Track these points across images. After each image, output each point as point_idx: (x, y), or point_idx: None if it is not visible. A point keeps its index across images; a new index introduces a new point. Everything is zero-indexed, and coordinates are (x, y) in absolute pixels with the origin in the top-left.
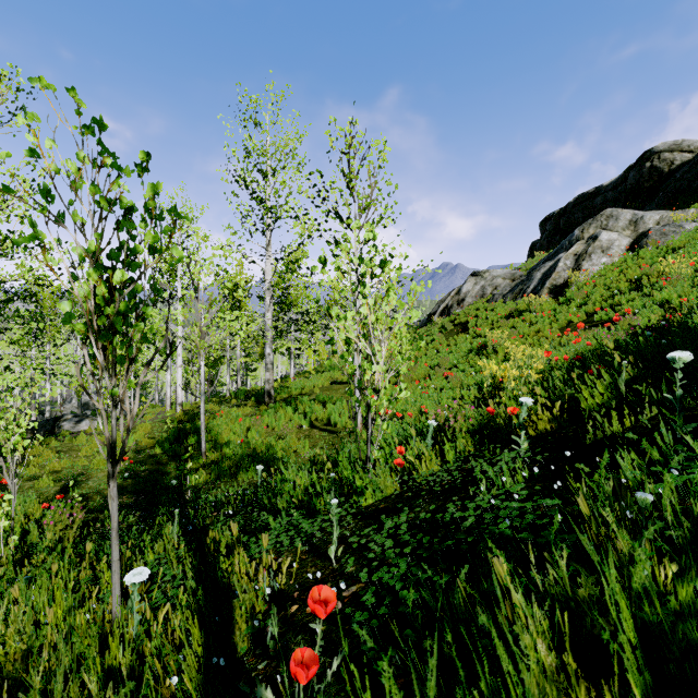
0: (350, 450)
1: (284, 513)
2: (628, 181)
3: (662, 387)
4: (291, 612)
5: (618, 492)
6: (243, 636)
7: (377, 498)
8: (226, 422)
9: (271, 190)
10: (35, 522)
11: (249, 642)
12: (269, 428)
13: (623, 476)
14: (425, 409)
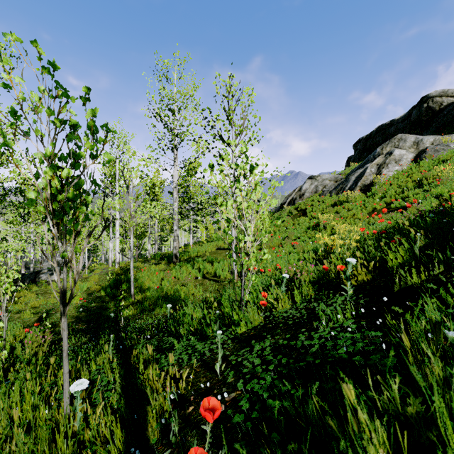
0: (230, 294)
1: (184, 338)
2: (412, 116)
3: (447, 252)
4: (189, 412)
5: (434, 331)
6: (154, 430)
7: (248, 328)
8: (147, 275)
9: (177, 122)
10: (20, 341)
11: (158, 434)
12: (176, 278)
13: (427, 315)
14: (279, 266)
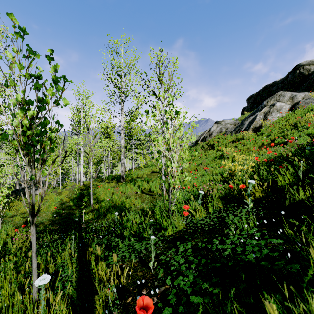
0: (160, 206)
1: (126, 239)
2: (288, 79)
3: None
4: (128, 302)
5: None
6: None
7: (174, 231)
8: (102, 190)
9: (123, 83)
10: (11, 238)
11: None
12: (122, 193)
13: None
14: (195, 185)
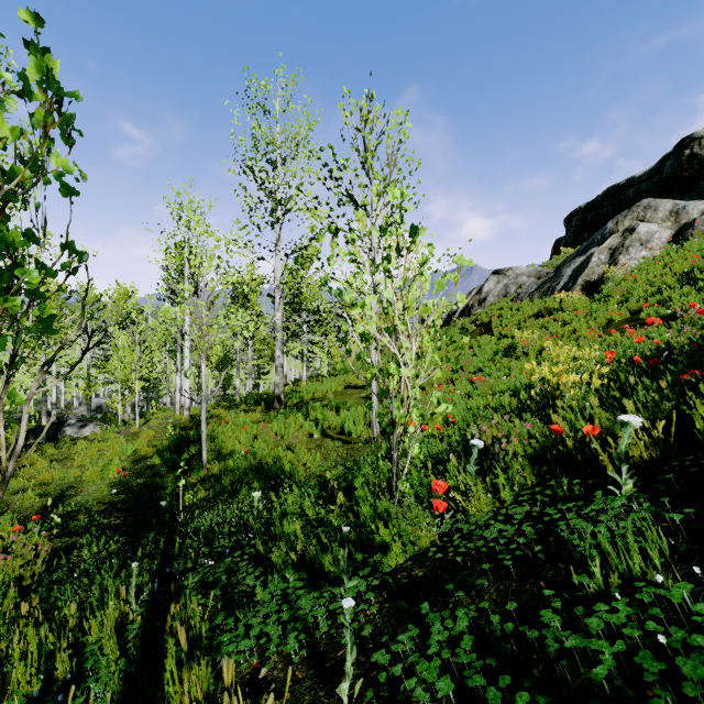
0: (368, 478)
1: (277, 576)
2: (664, 171)
3: None
4: None
5: None
6: None
7: (409, 556)
8: (232, 429)
9: (280, 181)
10: (7, 547)
11: None
12: (278, 436)
13: None
14: (453, 419)
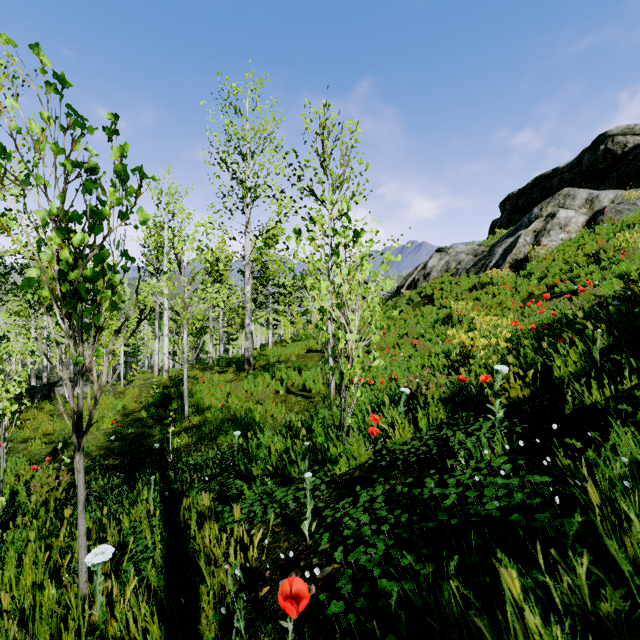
0: (324, 417)
1: (258, 481)
2: (583, 163)
3: None
4: (262, 595)
5: (638, 480)
6: (210, 623)
7: (351, 467)
8: (208, 388)
9: (250, 171)
10: (25, 483)
11: (216, 629)
12: (248, 393)
13: (620, 453)
14: (395, 376)
